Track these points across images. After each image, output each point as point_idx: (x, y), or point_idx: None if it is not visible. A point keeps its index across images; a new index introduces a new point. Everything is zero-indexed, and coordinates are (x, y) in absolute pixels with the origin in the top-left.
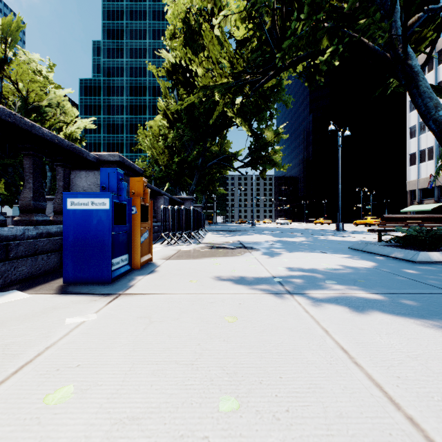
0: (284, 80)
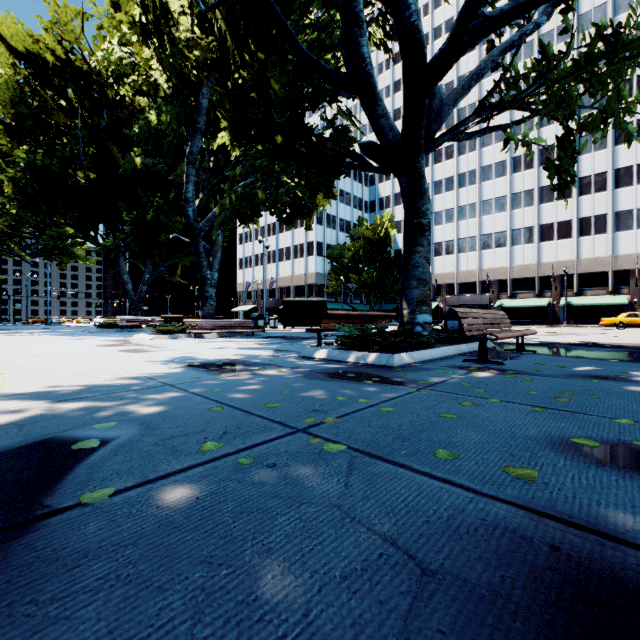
0: None
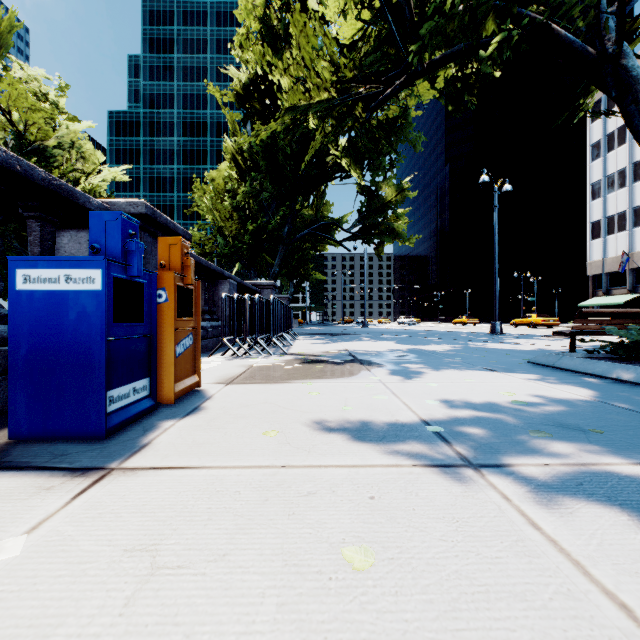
0: (411, 109)
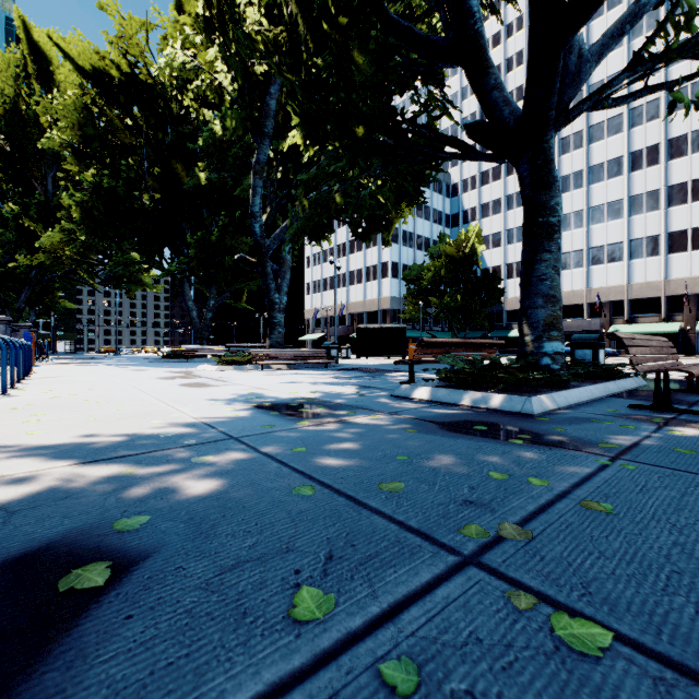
0: None
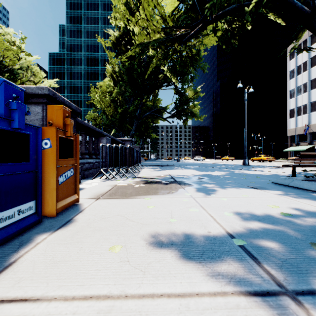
0: (201, 51)
